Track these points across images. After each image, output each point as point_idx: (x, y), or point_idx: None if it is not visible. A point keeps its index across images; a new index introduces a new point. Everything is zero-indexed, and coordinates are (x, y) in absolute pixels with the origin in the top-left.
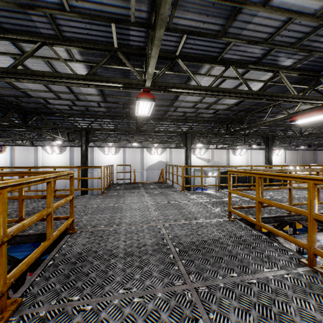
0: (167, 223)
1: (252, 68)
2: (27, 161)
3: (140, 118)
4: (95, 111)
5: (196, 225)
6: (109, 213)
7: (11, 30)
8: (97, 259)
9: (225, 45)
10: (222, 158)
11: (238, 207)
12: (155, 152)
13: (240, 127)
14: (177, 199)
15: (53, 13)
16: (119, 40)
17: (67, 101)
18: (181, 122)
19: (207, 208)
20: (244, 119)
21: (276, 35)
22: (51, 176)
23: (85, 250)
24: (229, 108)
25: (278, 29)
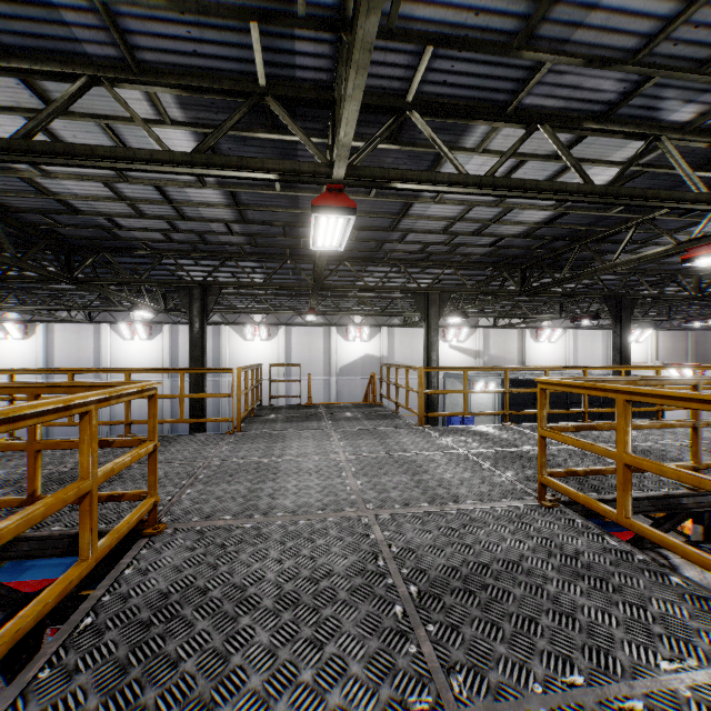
0: (386, 512)
1: (592, 131)
2: (78, 355)
3: (322, 258)
4: (222, 244)
5: (458, 517)
6: (247, 482)
7: (18, 49)
8: (206, 614)
9: (529, 71)
10: (508, 348)
11: (562, 473)
12: (357, 335)
13: (554, 278)
14: (409, 447)
15: (110, 1)
16: (270, 68)
17: (159, 220)
18: (416, 268)
19: (481, 470)
20: (562, 259)
21: (661, 39)
22: (88, 398)
23: (179, 584)
24: (530, 232)
25: (669, 22)
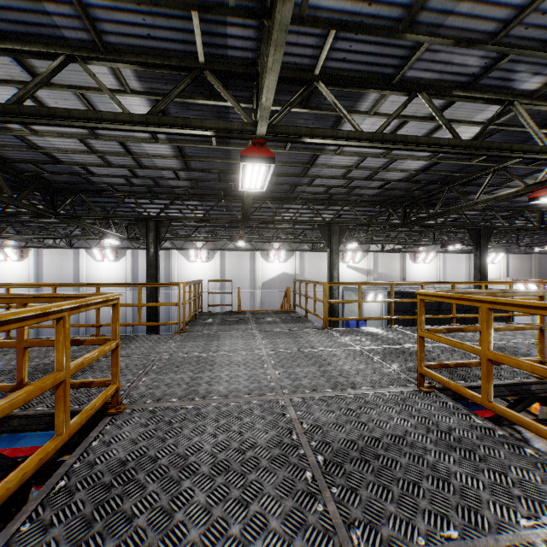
0: (299, 396)
1: (459, 97)
2: (61, 273)
3: (248, 198)
4: (171, 187)
5: (355, 400)
6: (190, 372)
7: (11, 34)
8: (156, 479)
9: (411, 50)
10: (392, 267)
11: (437, 365)
12: (276, 257)
13: (429, 213)
14: (316, 344)
15: None
16: (207, 48)
17: (122, 169)
18: (321, 205)
19: (373, 363)
20: (435, 198)
21: (515, 23)
22: (62, 307)
23: (134, 454)
24: (410, 177)
25: (521, 10)
